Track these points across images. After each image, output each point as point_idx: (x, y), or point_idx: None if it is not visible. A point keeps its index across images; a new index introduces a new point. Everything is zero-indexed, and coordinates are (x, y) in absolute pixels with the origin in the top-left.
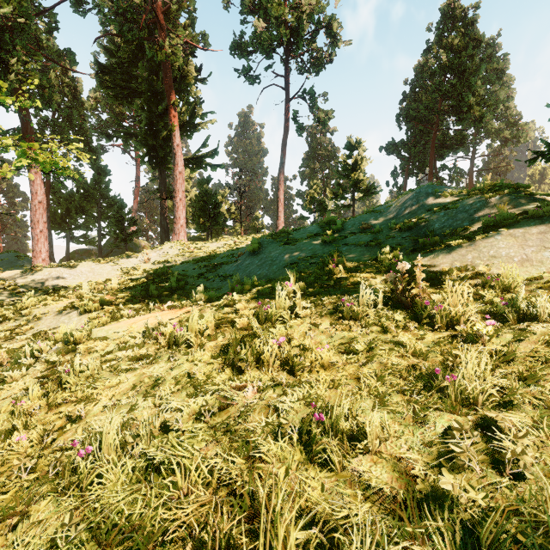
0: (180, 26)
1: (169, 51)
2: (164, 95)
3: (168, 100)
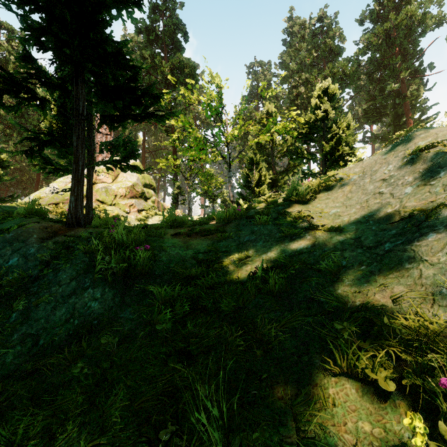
0: (413, 70)
1: (409, 95)
2: (403, 115)
3: (406, 117)
